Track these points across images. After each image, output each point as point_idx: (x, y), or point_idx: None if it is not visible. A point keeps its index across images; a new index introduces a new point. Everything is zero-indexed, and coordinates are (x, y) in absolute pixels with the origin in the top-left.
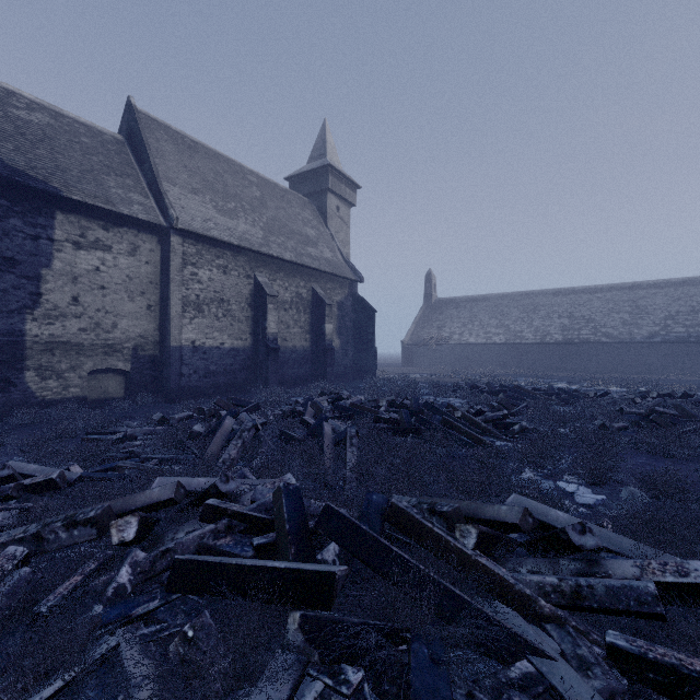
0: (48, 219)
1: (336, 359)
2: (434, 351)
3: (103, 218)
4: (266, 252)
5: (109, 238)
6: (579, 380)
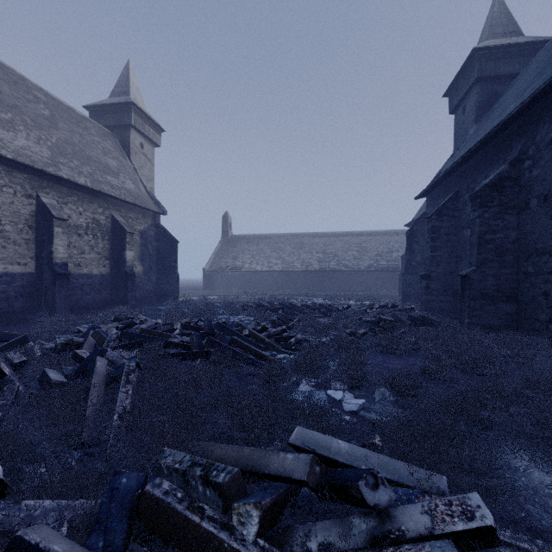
0: None
1: (138, 284)
2: (230, 277)
3: None
4: (53, 172)
5: None
6: (330, 297)
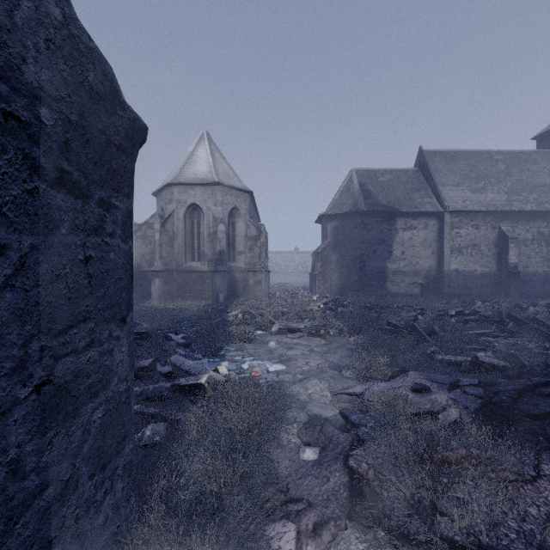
0: (394, 221)
1: None
2: None
3: (413, 215)
4: (508, 209)
5: (415, 223)
6: None
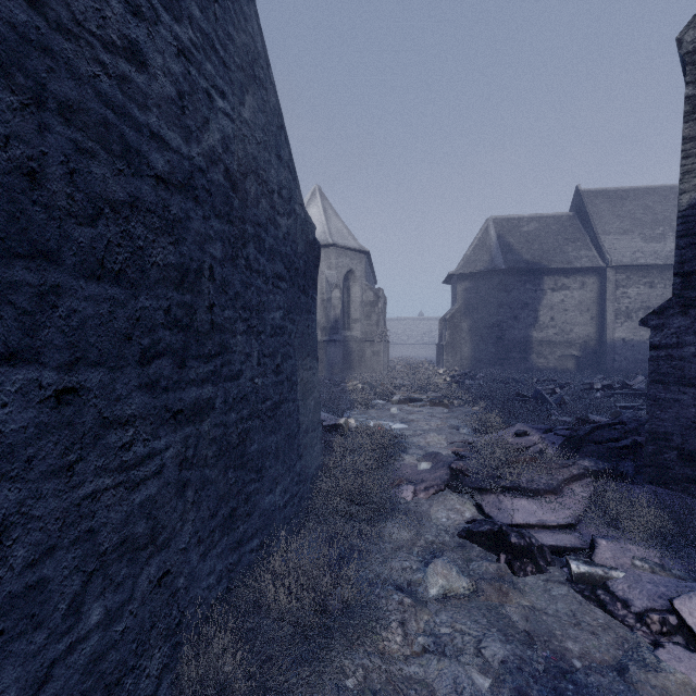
0: (540, 280)
1: None
2: None
3: (565, 272)
4: None
5: (568, 282)
6: None
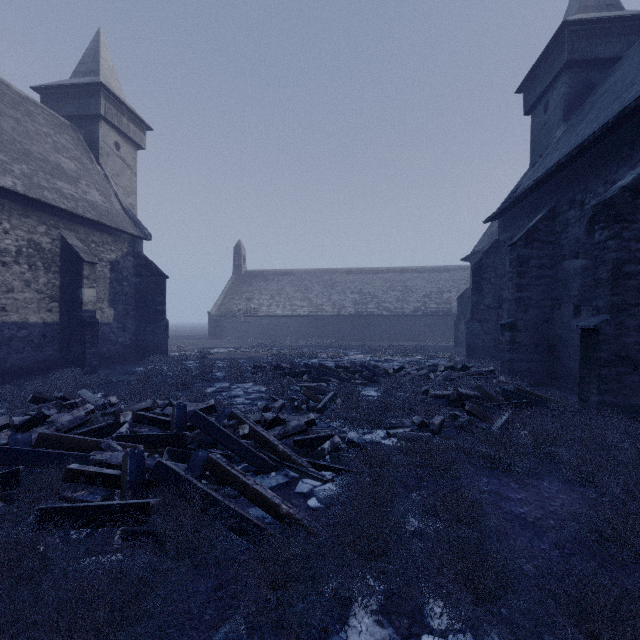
0: None
1: (107, 335)
2: (243, 323)
3: None
4: None
5: None
6: (370, 349)
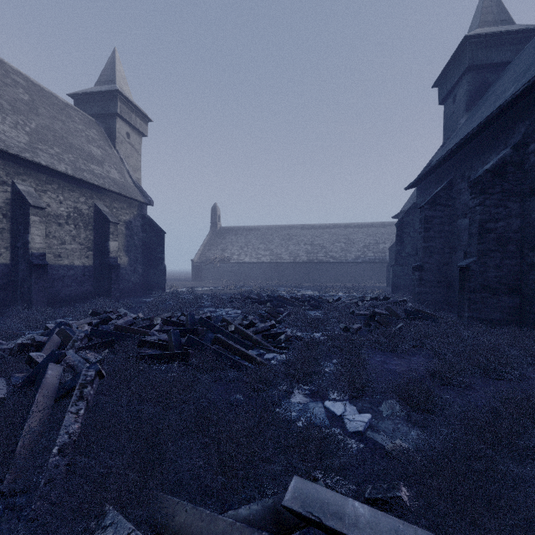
0: None
1: (124, 275)
2: (219, 268)
3: None
4: (30, 158)
5: None
6: (318, 288)
